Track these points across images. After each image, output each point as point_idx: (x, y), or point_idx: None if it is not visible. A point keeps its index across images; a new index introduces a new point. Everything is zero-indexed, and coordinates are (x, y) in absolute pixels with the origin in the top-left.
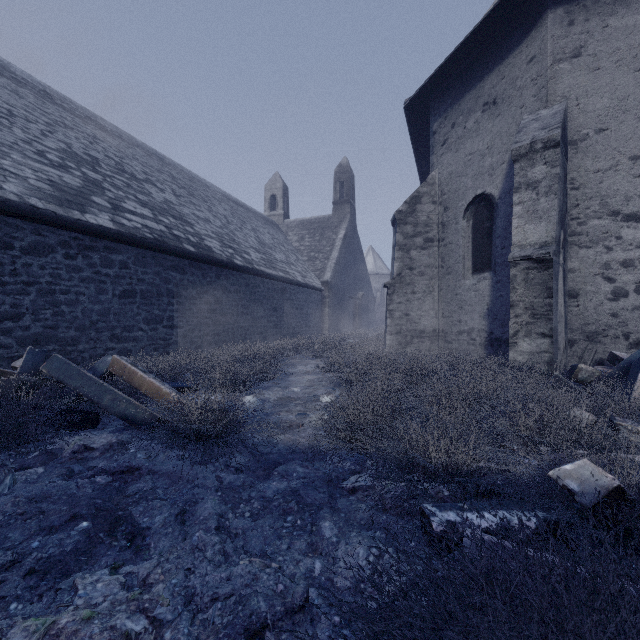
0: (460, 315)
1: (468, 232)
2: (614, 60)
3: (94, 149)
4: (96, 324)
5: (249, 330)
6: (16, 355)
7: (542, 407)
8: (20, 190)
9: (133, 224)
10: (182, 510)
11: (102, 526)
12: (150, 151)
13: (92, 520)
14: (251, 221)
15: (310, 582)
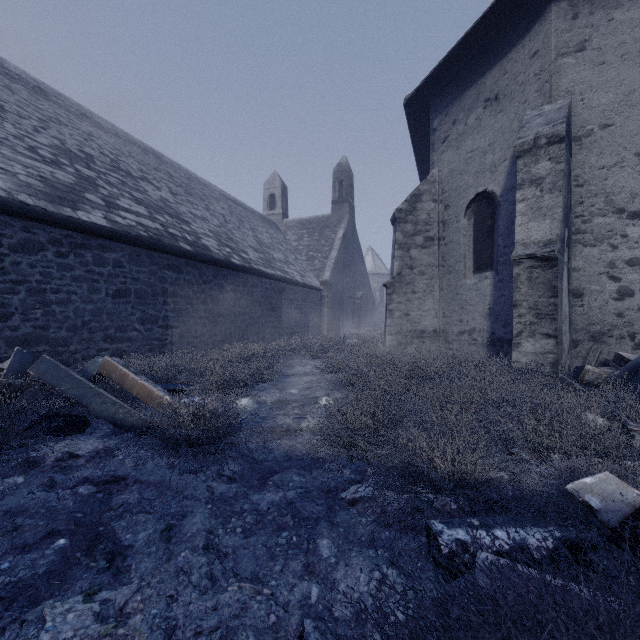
0: (461, 315)
1: (469, 230)
2: (619, 54)
3: (89, 146)
4: (89, 324)
5: (247, 330)
6: (4, 356)
7: (553, 412)
8: (9, 186)
9: (127, 222)
10: (168, 525)
11: (80, 544)
12: (147, 149)
13: (70, 537)
14: (249, 220)
15: (306, 611)
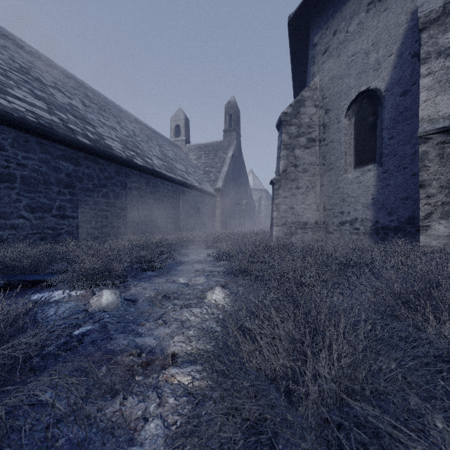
0: (342, 207)
1: (350, 129)
2: None
3: None
4: None
5: (150, 224)
6: None
7: None
8: None
9: (13, 106)
10: None
11: None
12: (69, 75)
13: None
14: (157, 140)
15: None
